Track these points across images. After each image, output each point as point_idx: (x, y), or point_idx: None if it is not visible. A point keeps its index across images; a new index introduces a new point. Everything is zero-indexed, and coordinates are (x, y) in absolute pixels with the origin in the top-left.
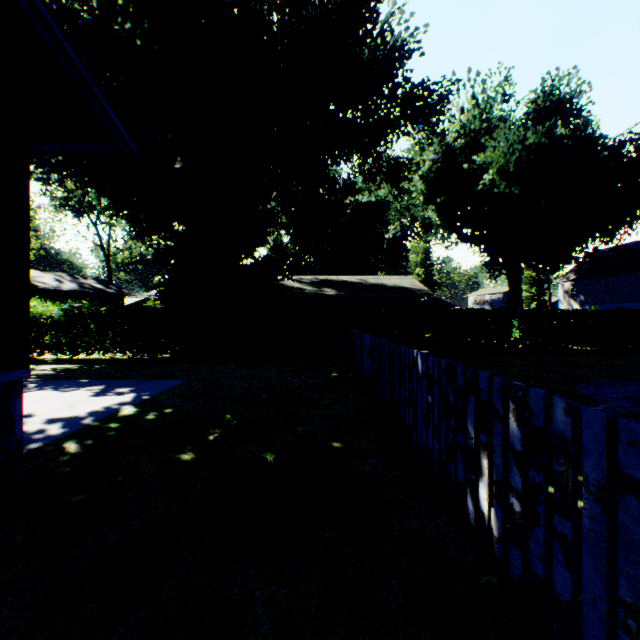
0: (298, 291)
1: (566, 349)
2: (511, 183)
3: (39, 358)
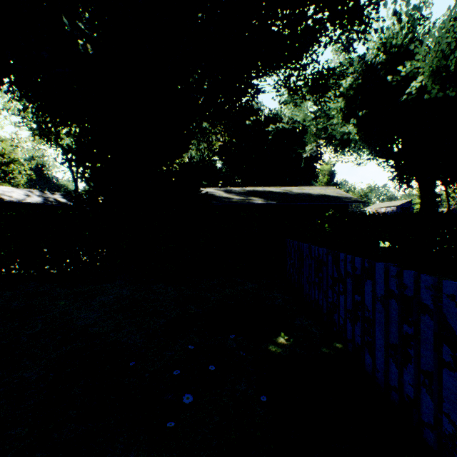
0: (226, 200)
1: None
2: (446, 85)
3: None
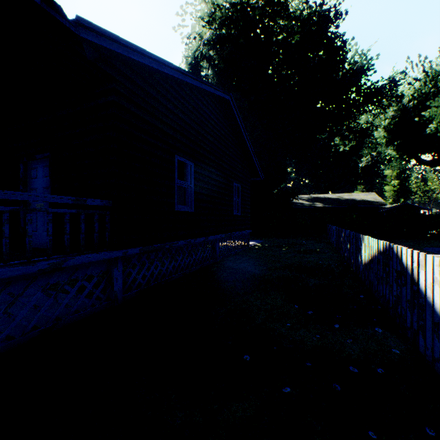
0: (300, 205)
1: None
2: None
3: None
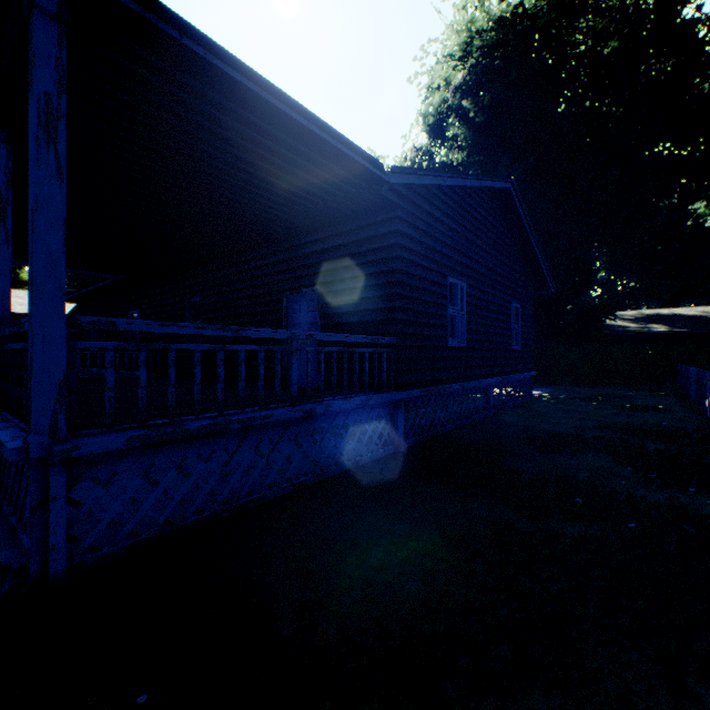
0: (618, 329)
1: None
2: None
3: None
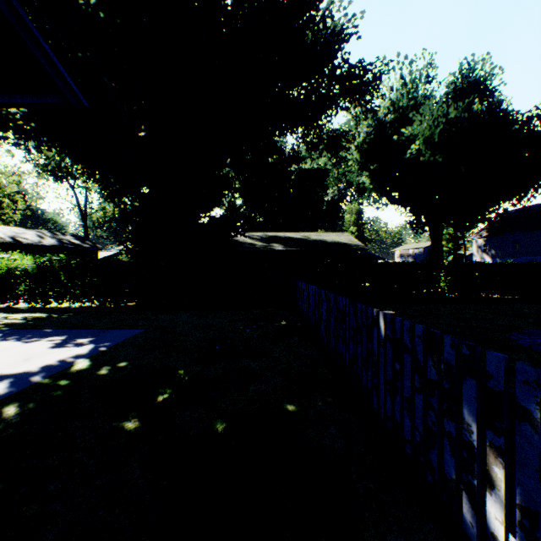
0: (250, 246)
1: (487, 297)
2: (435, 152)
3: (15, 307)
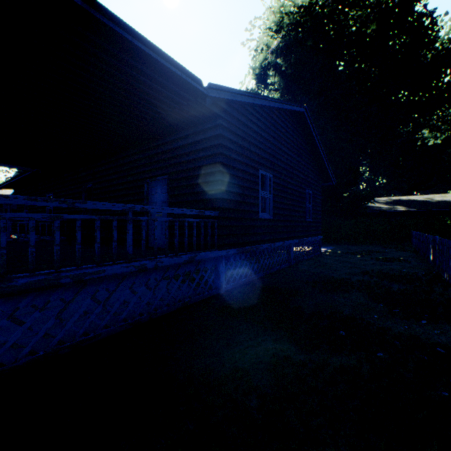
0: (376, 209)
1: None
2: None
3: None
